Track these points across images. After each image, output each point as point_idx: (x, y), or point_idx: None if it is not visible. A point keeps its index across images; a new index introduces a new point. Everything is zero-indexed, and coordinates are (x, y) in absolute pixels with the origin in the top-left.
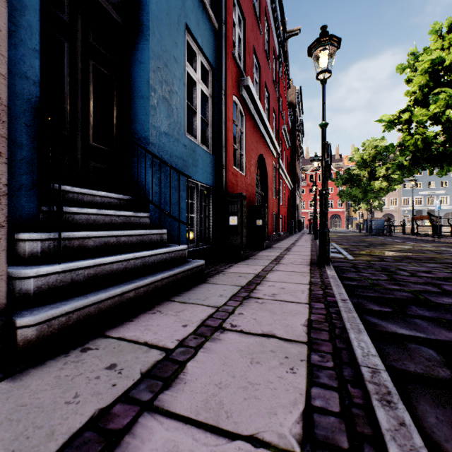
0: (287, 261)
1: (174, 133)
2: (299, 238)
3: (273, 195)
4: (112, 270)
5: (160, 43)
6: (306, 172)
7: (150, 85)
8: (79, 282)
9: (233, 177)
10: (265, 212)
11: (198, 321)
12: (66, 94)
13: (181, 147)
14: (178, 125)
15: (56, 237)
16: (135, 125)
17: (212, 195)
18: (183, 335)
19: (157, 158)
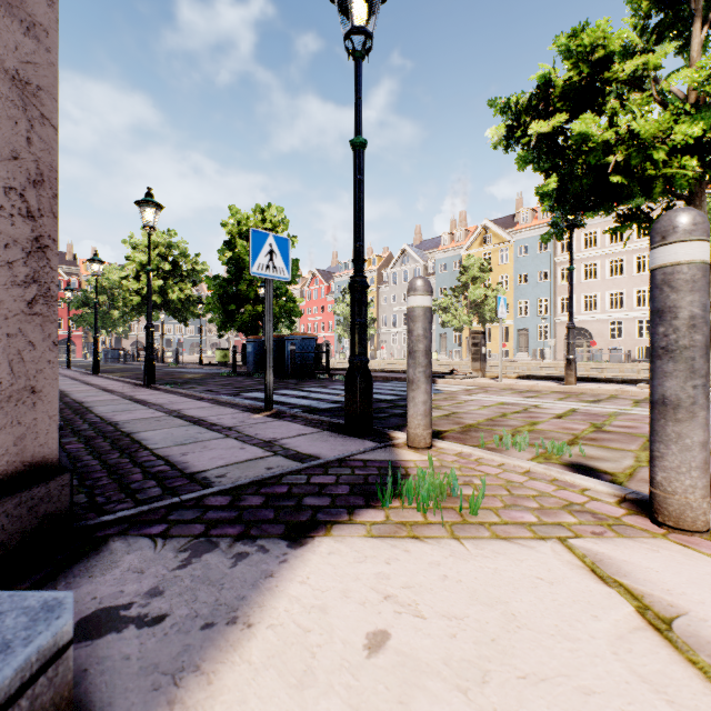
0: None
1: None
2: None
3: None
4: None
5: None
6: None
7: None
8: None
9: None
10: None
11: None
12: None
13: None
14: None
15: None
16: None
17: None
18: None
19: None
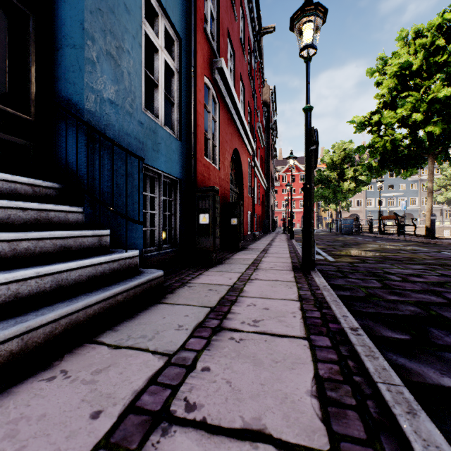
0: (266, 266)
1: (125, 104)
2: (274, 238)
3: (248, 193)
4: None
5: None
6: (279, 173)
7: (84, 29)
8: None
9: (205, 170)
10: (241, 210)
11: (127, 398)
12: None
13: (136, 124)
14: (131, 95)
15: None
16: (65, 84)
17: (179, 189)
18: (82, 450)
19: (93, 130)
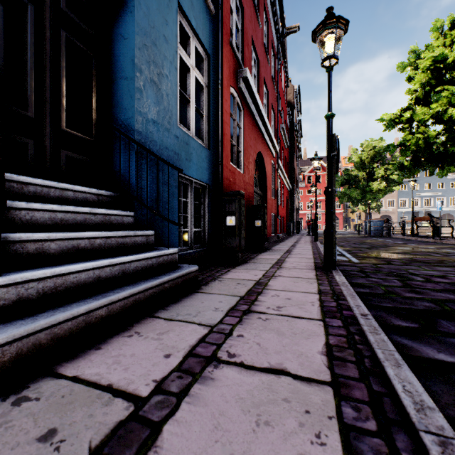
0: (289, 265)
1: (164, 122)
2: (298, 239)
3: (272, 195)
4: (79, 280)
5: (147, 17)
6: (303, 173)
7: (134, 64)
8: (30, 299)
9: (230, 175)
10: (265, 213)
11: (186, 348)
12: (30, 67)
13: (173, 138)
14: (169, 113)
15: (2, 240)
16: (118, 110)
17: (207, 194)
18: (164, 371)
19: (142, 148)
